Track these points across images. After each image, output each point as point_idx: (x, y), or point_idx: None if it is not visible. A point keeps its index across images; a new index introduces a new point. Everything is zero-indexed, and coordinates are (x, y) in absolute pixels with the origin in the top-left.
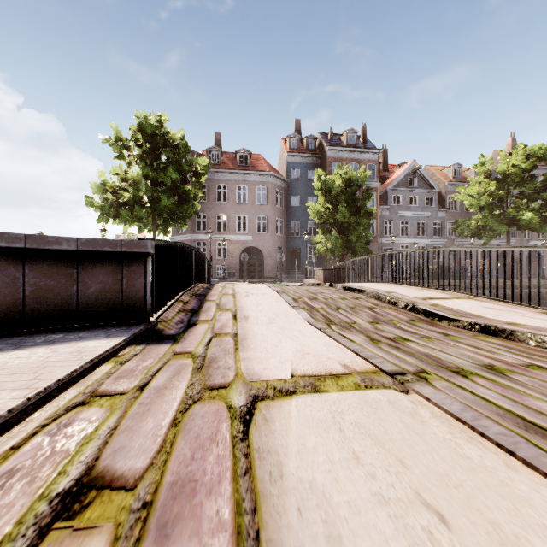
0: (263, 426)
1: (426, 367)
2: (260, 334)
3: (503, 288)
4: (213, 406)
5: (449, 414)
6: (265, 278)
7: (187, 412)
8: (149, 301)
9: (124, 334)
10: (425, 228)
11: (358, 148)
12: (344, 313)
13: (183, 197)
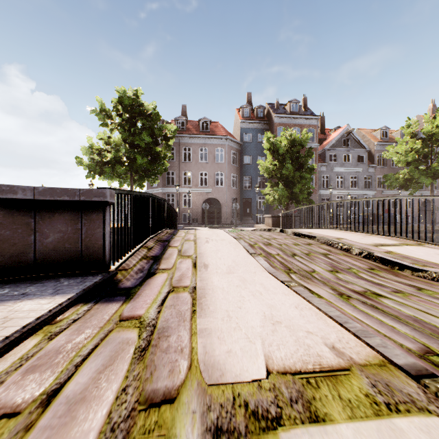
0: None
1: (429, 344)
2: (220, 288)
3: None
4: None
5: None
6: (222, 223)
7: None
8: (108, 250)
9: (73, 290)
10: (357, 181)
11: (300, 115)
12: (300, 260)
13: (155, 157)
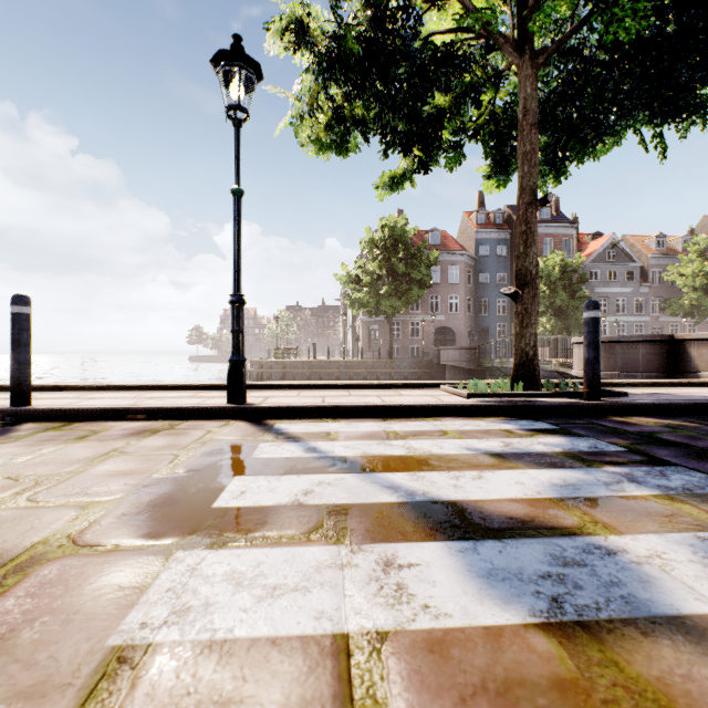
0: None
1: None
2: None
3: None
4: None
5: None
6: None
7: None
8: None
9: None
10: (625, 305)
11: (553, 223)
12: None
13: (423, 287)
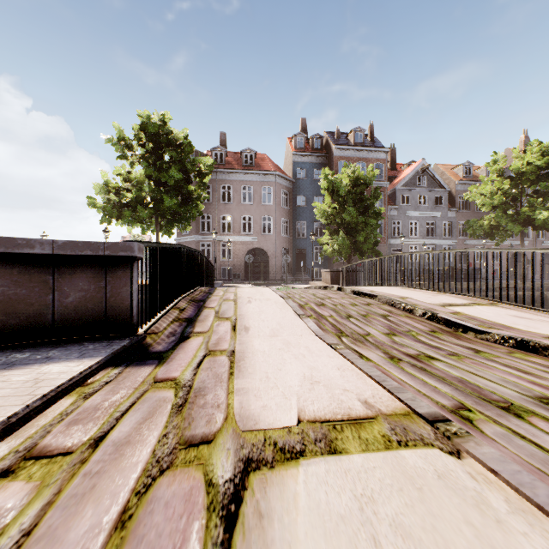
0: (255, 531)
1: (465, 401)
2: (261, 352)
3: (532, 294)
4: (185, 481)
5: (536, 507)
6: (270, 279)
7: (146, 494)
8: (136, 311)
9: (100, 353)
10: (434, 228)
11: (365, 146)
12: (355, 322)
13: (186, 198)
